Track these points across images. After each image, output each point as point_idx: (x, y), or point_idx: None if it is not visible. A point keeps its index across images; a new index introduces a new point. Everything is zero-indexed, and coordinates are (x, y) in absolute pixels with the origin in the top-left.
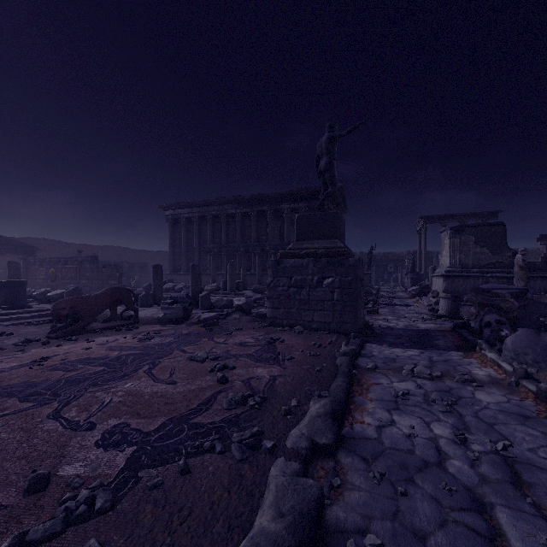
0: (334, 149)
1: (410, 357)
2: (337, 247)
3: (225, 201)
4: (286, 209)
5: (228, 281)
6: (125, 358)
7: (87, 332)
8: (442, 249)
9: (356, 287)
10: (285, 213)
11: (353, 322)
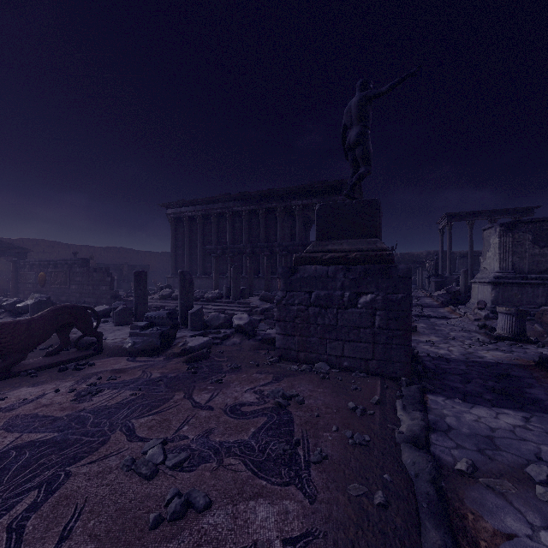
0: (369, 114)
1: (515, 433)
2: (376, 249)
3: (230, 197)
4: (298, 206)
5: (232, 288)
6: (10, 460)
7: (12, 376)
8: (485, 249)
9: (410, 309)
10: (297, 210)
11: (404, 361)
